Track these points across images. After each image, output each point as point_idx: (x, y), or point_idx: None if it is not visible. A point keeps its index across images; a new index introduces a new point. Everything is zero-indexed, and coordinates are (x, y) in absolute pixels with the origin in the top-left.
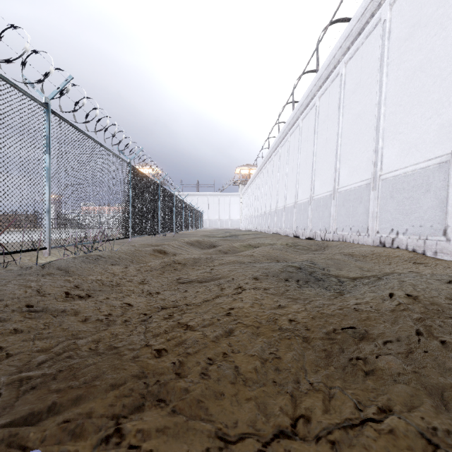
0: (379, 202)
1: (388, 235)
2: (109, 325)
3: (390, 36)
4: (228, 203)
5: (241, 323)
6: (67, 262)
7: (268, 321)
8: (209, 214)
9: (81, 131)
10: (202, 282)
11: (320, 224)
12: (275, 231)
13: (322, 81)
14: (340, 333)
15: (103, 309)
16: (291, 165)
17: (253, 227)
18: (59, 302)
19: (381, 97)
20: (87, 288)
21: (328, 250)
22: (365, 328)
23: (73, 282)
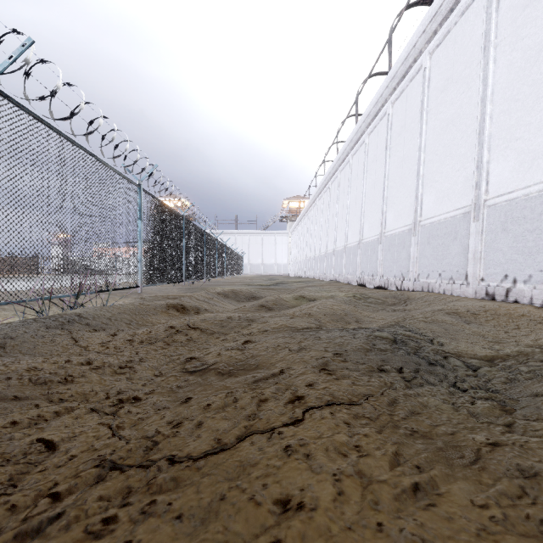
0: (484, 237)
1: (500, 284)
2: None
3: (500, 6)
4: (273, 244)
5: None
6: (14, 328)
7: None
8: (250, 257)
9: (58, 131)
10: (224, 373)
11: (394, 269)
12: (332, 277)
13: (397, 81)
14: None
15: None
16: (354, 194)
17: (304, 273)
18: None
19: (486, 91)
20: None
21: (411, 304)
22: None
23: None
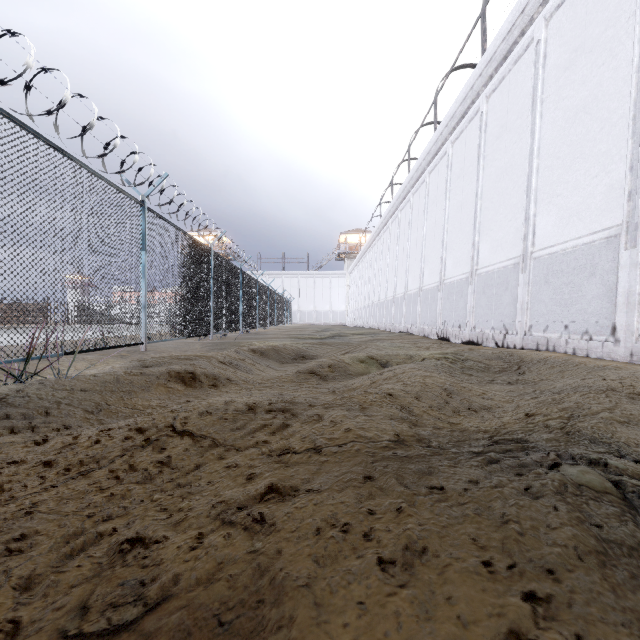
0: None
1: None
2: None
3: None
4: (328, 287)
5: None
6: None
7: None
8: (300, 302)
9: None
10: None
11: (492, 319)
12: (403, 328)
13: (494, 65)
14: None
15: None
16: (432, 221)
17: (366, 322)
18: None
19: None
20: None
21: (531, 371)
22: None
23: None
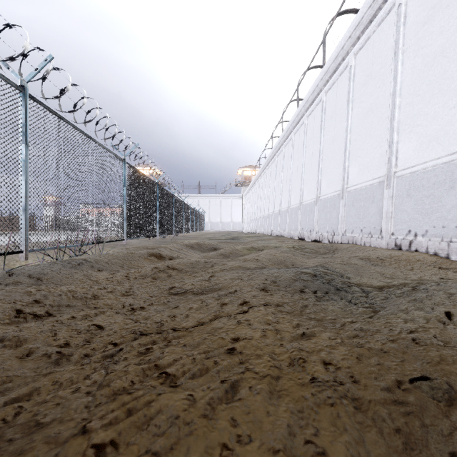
0: (394, 201)
1: (405, 237)
2: (58, 365)
3: (406, 21)
4: (230, 205)
5: (250, 370)
6: (43, 268)
7: (291, 365)
8: (210, 216)
9: (66, 121)
10: (198, 293)
11: (327, 226)
12: (278, 233)
13: (329, 75)
14: (411, 391)
15: (60, 336)
16: (295, 165)
17: (255, 230)
18: (1, 326)
19: (396, 87)
20: (50, 303)
21: (338, 253)
22: (446, 378)
23: (35, 295)
